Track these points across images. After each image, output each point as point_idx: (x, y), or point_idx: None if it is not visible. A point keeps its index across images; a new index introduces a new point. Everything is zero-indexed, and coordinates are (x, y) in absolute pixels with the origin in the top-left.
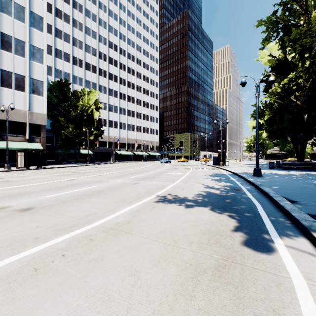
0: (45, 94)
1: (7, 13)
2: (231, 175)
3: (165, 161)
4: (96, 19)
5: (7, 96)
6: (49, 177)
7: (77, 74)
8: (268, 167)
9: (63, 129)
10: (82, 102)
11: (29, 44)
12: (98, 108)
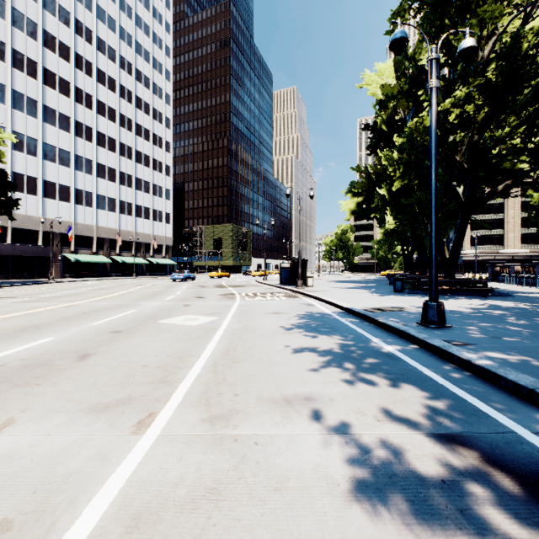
0: None
1: None
2: (348, 317)
3: (181, 276)
4: None
5: None
6: None
7: None
8: (383, 287)
9: None
10: None
11: None
12: None
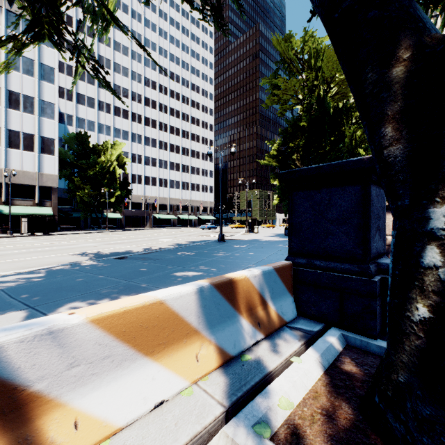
0: (57, 152)
1: (15, 69)
2: None
3: (206, 227)
4: (128, 53)
5: (15, 158)
6: (38, 241)
7: (103, 122)
8: None
9: (79, 190)
10: (103, 158)
11: (39, 99)
12: (123, 164)
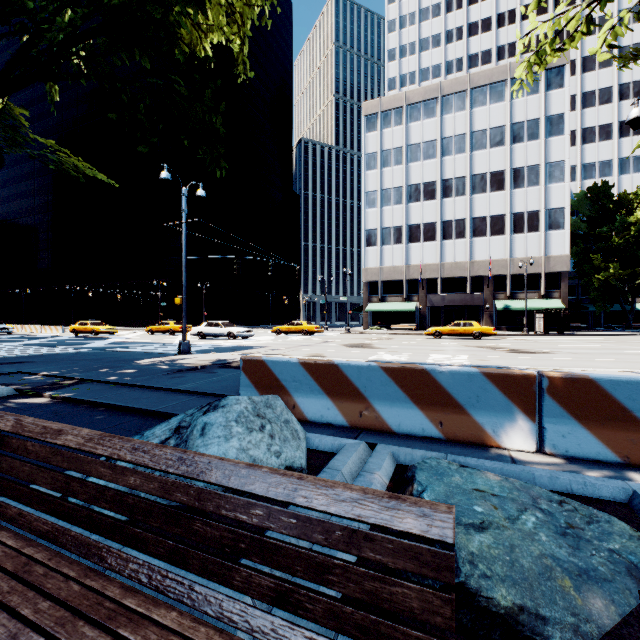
0: (567, 224)
1: (518, 142)
2: None
3: None
4: None
5: (518, 244)
6: (580, 342)
7: (628, 154)
8: None
9: (597, 271)
10: (638, 214)
11: (544, 163)
12: None
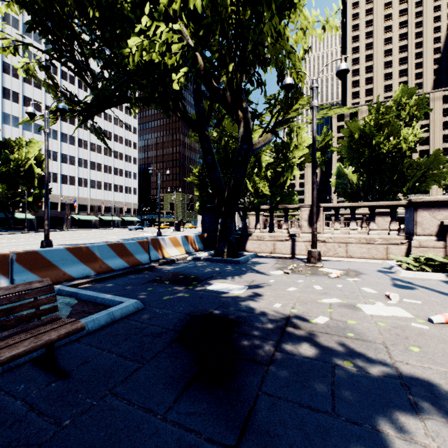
0: None
1: None
2: None
3: (133, 227)
4: (41, 40)
5: None
6: None
7: (9, 112)
8: None
9: None
10: (17, 155)
11: None
12: (42, 163)
